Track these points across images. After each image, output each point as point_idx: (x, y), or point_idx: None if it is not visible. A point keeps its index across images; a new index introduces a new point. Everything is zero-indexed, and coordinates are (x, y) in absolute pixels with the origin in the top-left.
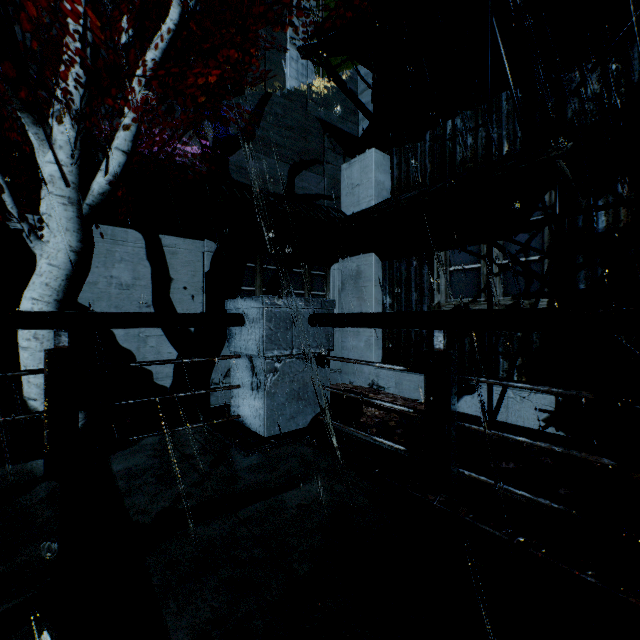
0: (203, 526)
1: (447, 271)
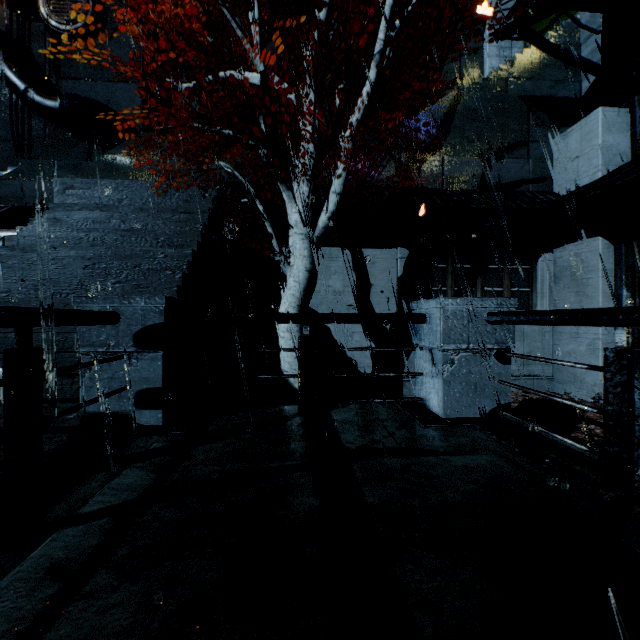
0: (387, 459)
1: None
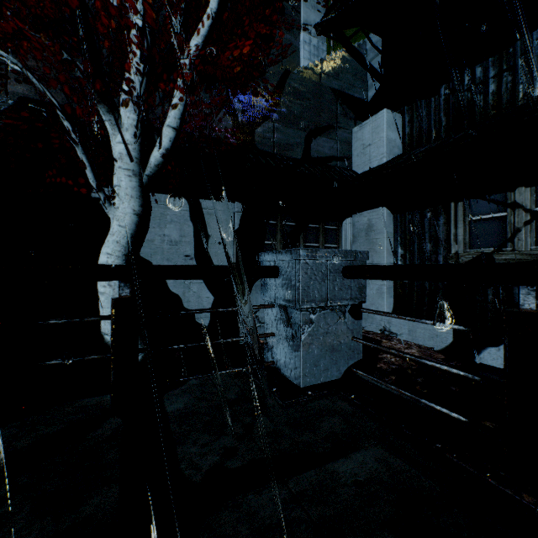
0: (254, 496)
1: (466, 221)
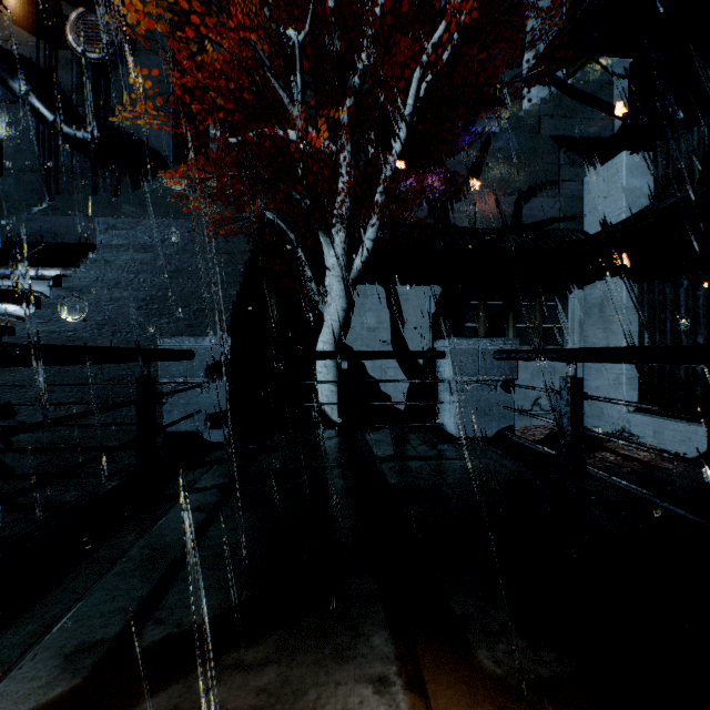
0: (408, 462)
1: None
